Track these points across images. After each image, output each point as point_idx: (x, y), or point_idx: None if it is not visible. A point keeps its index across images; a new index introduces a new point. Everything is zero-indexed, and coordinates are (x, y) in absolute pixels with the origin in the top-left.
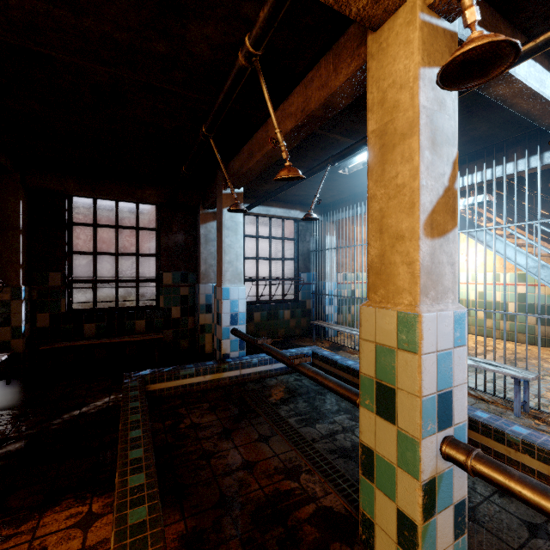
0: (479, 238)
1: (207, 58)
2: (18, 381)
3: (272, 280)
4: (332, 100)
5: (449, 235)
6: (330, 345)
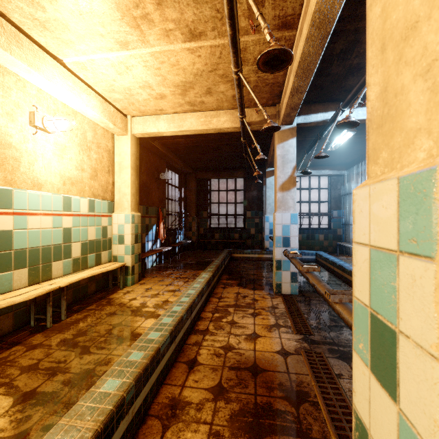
0: None
1: (240, 135)
2: (194, 252)
3: (307, 215)
4: None
5: (291, 190)
6: (346, 257)
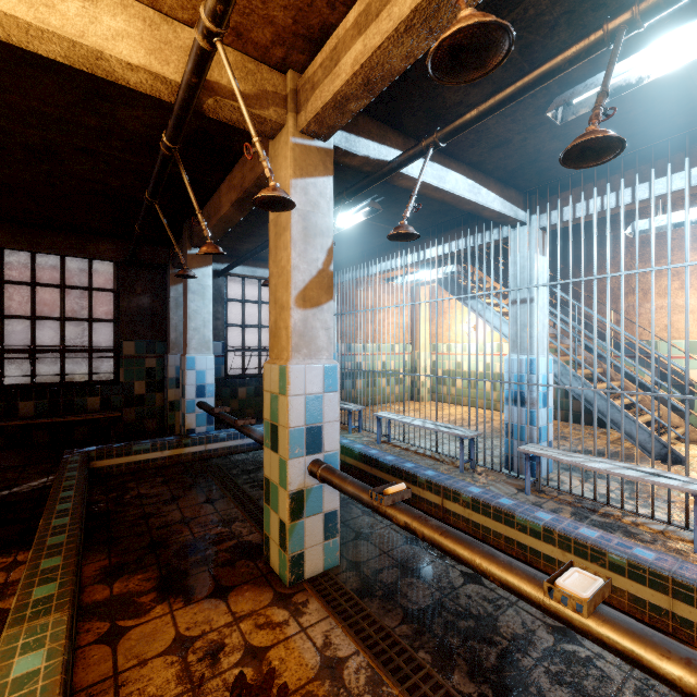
0: (473, 307)
1: (143, 133)
2: None
3: (259, 351)
4: (261, 182)
5: (323, 306)
6: None
